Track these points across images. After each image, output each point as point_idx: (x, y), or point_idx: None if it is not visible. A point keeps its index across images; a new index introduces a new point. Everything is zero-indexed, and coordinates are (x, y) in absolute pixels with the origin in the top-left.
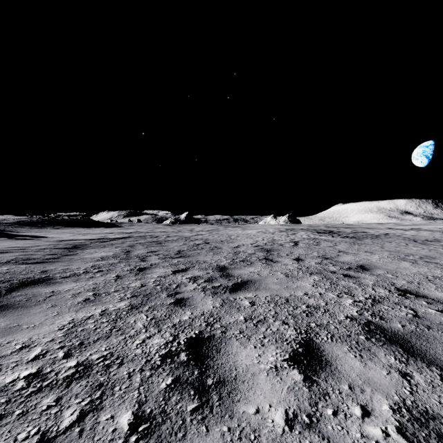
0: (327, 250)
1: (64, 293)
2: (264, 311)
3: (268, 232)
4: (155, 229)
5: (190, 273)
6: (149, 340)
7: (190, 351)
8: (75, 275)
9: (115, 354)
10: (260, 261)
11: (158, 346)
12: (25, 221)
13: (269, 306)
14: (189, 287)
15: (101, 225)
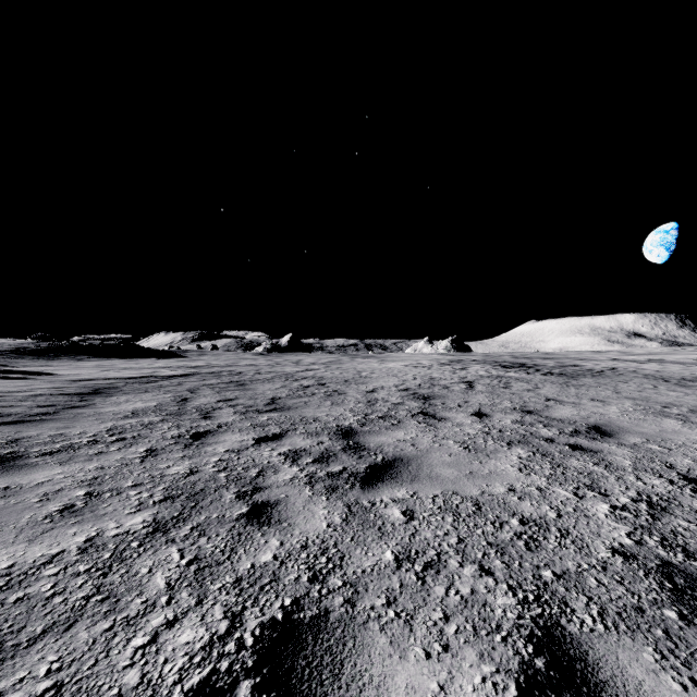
0: (526, 398)
1: (27, 491)
2: (436, 537)
3: (422, 366)
4: (239, 361)
5: (288, 444)
6: (169, 635)
7: (265, 676)
8: (70, 448)
9: (67, 692)
10: (414, 419)
11: (186, 656)
12: (28, 348)
13: (444, 523)
14: (282, 475)
15: (152, 354)
